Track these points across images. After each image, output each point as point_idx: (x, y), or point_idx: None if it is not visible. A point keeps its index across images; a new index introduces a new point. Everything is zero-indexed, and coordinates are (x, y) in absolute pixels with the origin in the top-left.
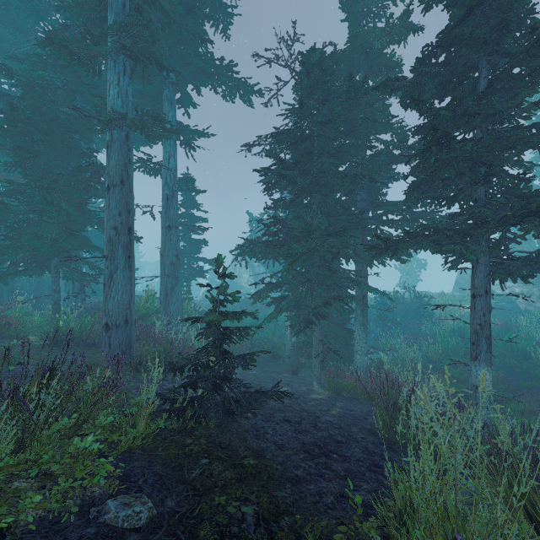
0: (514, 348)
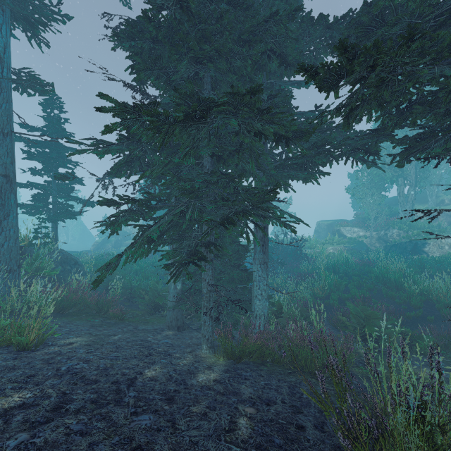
0: (385, 279)
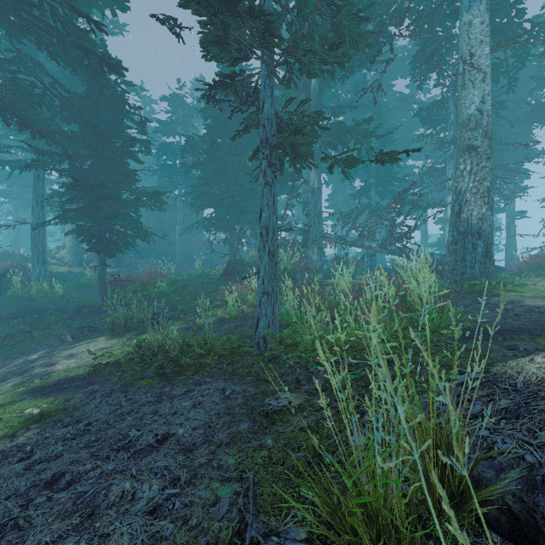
0: None
